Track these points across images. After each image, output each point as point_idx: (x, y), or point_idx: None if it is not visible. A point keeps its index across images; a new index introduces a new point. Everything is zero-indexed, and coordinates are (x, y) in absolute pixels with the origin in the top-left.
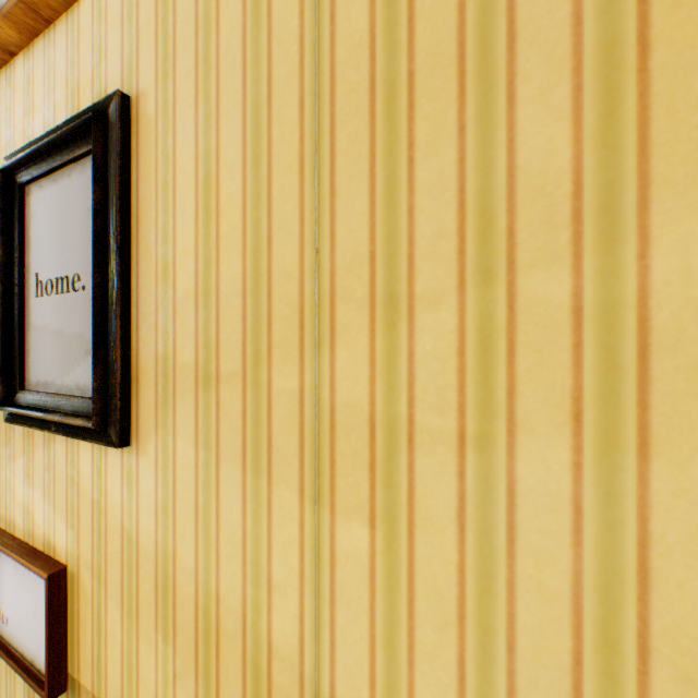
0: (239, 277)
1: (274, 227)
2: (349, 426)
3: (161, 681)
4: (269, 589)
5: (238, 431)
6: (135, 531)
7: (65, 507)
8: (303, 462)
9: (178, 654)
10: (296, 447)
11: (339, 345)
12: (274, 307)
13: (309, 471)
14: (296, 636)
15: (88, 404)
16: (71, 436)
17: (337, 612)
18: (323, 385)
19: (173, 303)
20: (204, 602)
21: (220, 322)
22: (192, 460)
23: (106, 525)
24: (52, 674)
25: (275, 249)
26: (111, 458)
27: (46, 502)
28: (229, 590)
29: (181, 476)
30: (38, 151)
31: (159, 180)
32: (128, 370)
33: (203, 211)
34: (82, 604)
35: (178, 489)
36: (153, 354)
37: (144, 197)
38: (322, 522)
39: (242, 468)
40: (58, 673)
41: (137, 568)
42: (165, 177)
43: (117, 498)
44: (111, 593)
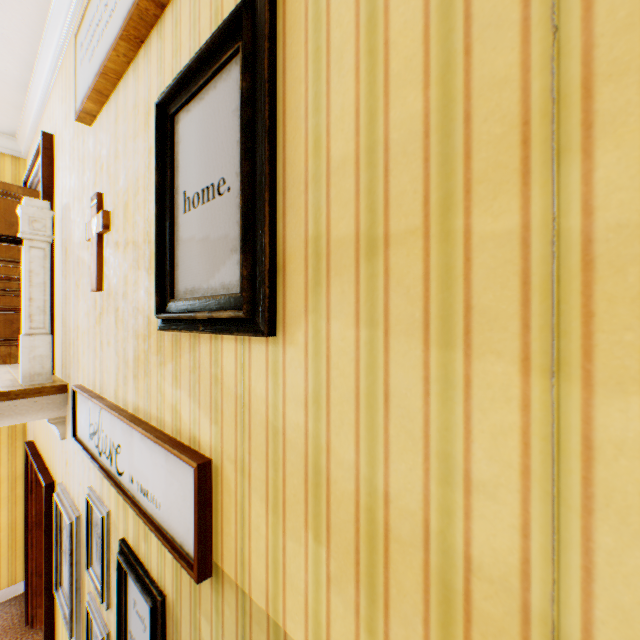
0: (417, 115)
1: (474, 31)
2: (623, 259)
3: (311, 582)
4: (467, 490)
5: (416, 299)
6: (281, 424)
7: (209, 404)
8: (528, 323)
9: (332, 557)
10: (513, 305)
11: (601, 146)
12: (474, 132)
13: (538, 334)
14: (513, 553)
15: (235, 298)
16: (217, 333)
17: (596, 527)
18: (566, 211)
19: (326, 175)
20: (366, 501)
21: (390, 176)
22: (350, 343)
23: (249, 419)
24: (200, 558)
25: (476, 58)
26: (255, 352)
27: (191, 401)
28: (402, 489)
29: (336, 361)
30: (188, 71)
31: (309, 50)
32: (274, 259)
33: (365, 58)
34: (225, 496)
35: (332, 376)
36: (301, 237)
37: (291, 77)
38: (564, 401)
39: (422, 343)
40: (204, 558)
41: (283, 462)
42: (315, 43)
43: (260, 392)
44: (255, 487)
